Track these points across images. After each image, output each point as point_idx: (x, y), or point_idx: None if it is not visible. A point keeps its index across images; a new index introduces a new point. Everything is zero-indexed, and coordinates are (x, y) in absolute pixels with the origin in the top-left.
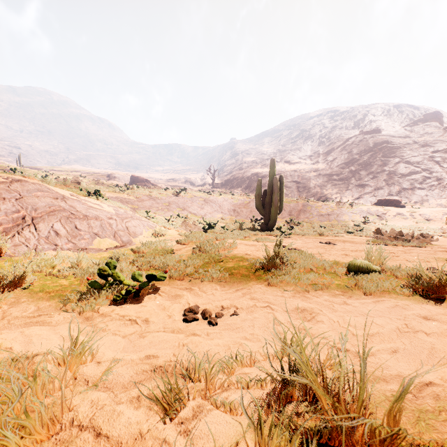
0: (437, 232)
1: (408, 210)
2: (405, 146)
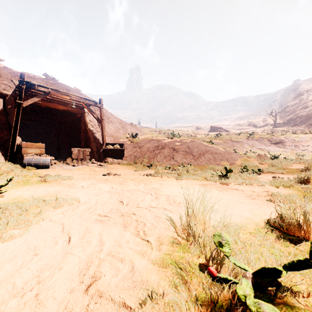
0: None
1: None
2: None
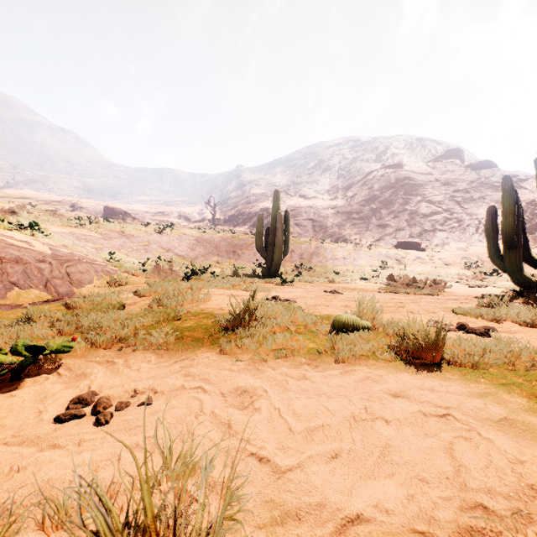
0: (454, 278)
1: (428, 254)
2: (427, 183)
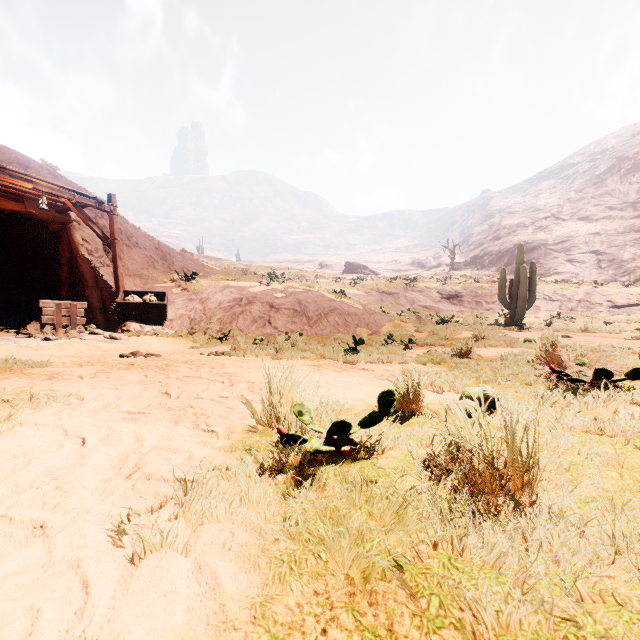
0: None
1: None
2: None
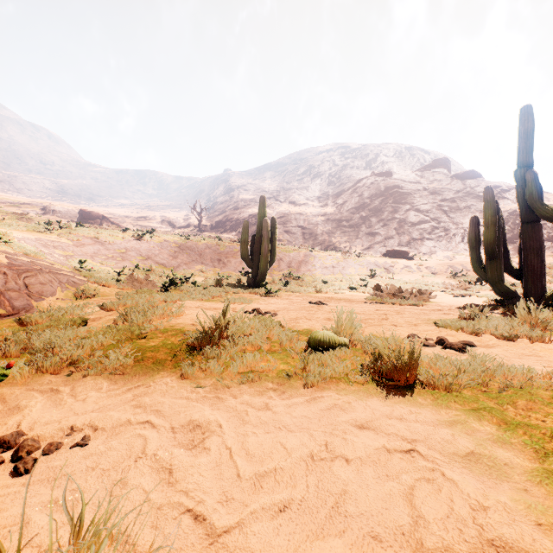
0: (440, 287)
1: (415, 262)
2: (415, 192)
